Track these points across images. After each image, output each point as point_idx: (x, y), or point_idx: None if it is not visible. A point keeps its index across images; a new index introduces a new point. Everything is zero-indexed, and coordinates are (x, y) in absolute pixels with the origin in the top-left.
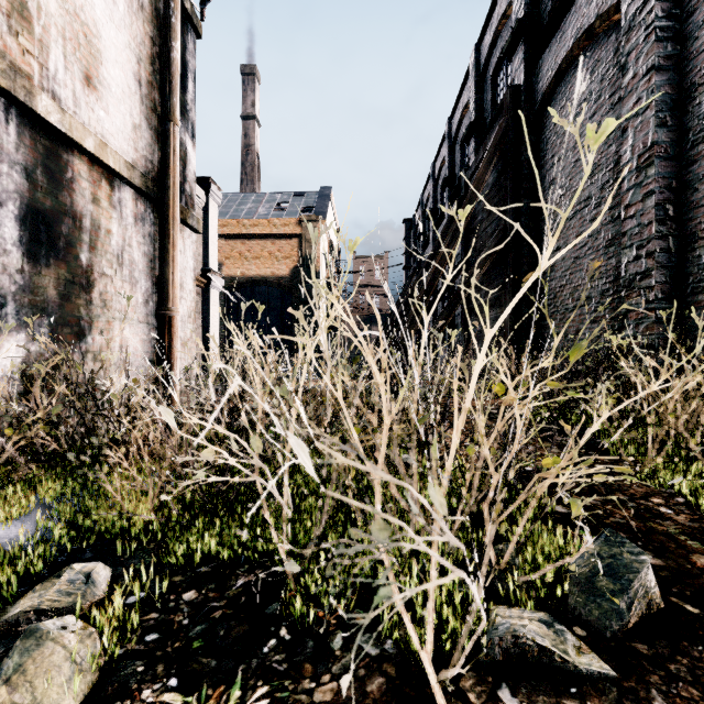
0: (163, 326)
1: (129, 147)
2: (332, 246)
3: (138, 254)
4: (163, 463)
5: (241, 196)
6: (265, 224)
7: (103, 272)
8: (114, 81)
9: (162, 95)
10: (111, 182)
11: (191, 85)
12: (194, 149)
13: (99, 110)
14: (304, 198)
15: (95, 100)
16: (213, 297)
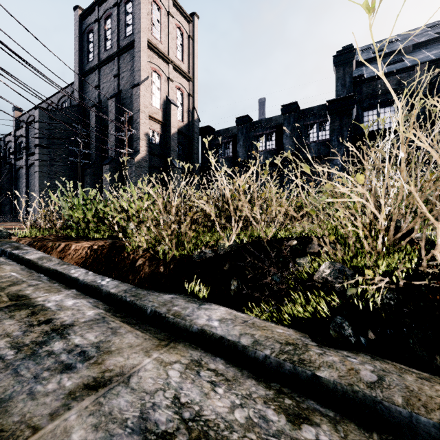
0: None
1: None
2: None
3: None
4: None
5: None
6: None
7: None
8: None
9: None
10: None
11: None
12: None
13: None
14: None
15: None
16: None
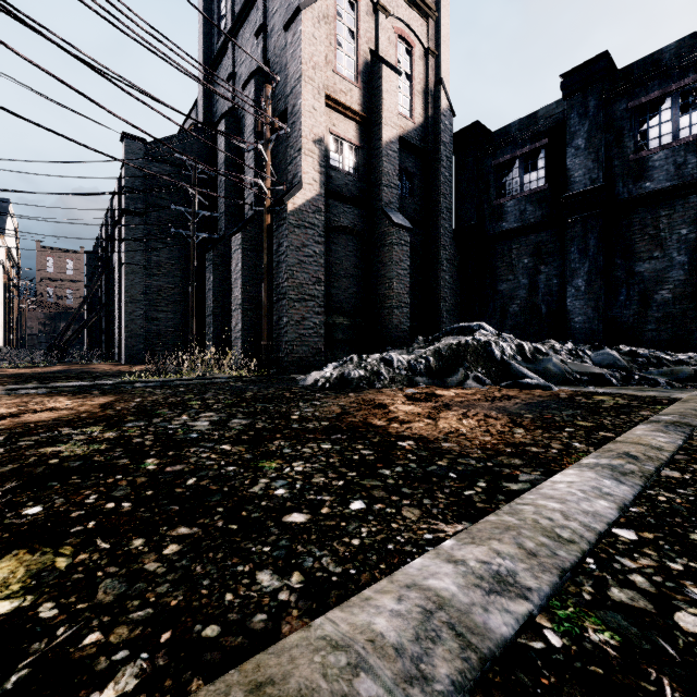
0: None
1: None
2: (11, 254)
3: None
4: None
5: None
6: None
7: None
8: None
9: None
10: None
11: None
12: None
13: None
14: None
15: None
16: None
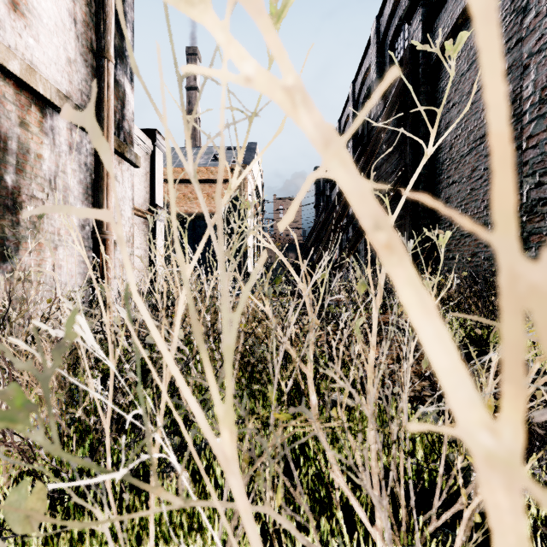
0: (97, 248)
1: (63, 79)
2: (257, 189)
3: (72, 181)
4: (42, 407)
5: (185, 149)
6: (204, 172)
7: (33, 195)
8: (46, 13)
9: (96, 33)
10: (42, 109)
11: (130, 34)
12: (132, 91)
13: (28, 37)
14: (235, 151)
15: (22, 26)
16: (159, 228)
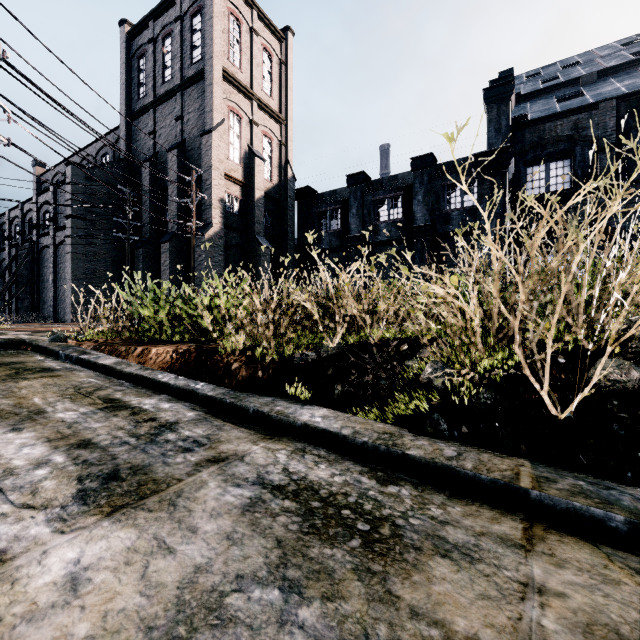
0: None
1: None
2: None
3: None
4: None
5: None
6: None
7: None
8: None
9: None
10: None
11: None
12: None
13: None
14: None
15: None
16: None
